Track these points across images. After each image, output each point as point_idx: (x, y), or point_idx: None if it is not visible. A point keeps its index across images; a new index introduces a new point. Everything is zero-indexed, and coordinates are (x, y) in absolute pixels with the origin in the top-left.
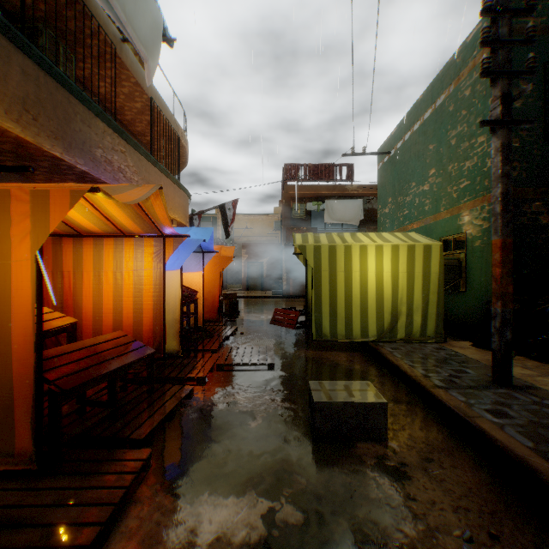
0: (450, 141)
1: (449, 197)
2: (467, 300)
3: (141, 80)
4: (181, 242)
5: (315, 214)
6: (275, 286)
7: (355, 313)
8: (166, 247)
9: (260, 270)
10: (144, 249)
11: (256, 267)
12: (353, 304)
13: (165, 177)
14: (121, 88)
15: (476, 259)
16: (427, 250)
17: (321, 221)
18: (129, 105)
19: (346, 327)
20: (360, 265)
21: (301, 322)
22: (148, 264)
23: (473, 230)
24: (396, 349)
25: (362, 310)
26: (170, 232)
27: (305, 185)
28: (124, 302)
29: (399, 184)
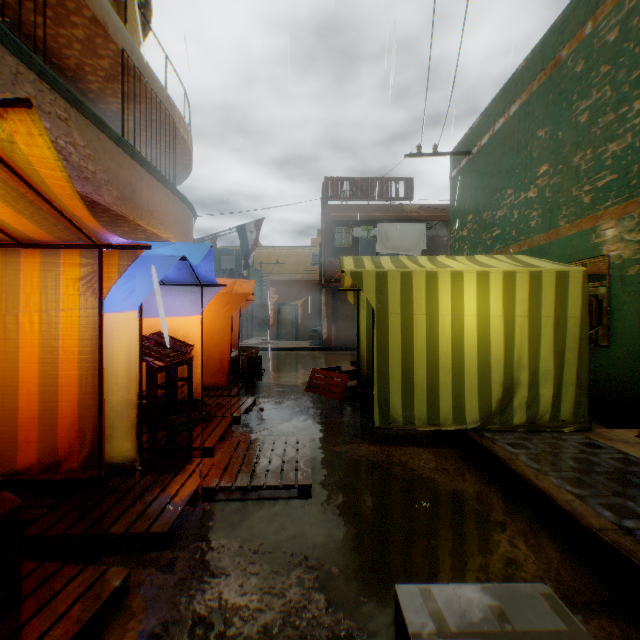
0: (578, 117)
1: (576, 203)
2: (611, 360)
3: (102, 15)
4: (134, 258)
5: (363, 243)
6: (313, 335)
7: (444, 383)
8: (106, 267)
9: (293, 315)
10: (62, 270)
11: (288, 310)
12: (441, 367)
13: (151, 177)
14: (72, 30)
15: (631, 295)
16: (561, 279)
17: (369, 254)
18: (91, 64)
19: (429, 405)
20: (452, 304)
21: (350, 389)
22: (71, 300)
23: (625, 249)
24: (520, 447)
25: (455, 377)
26: (102, 234)
27: (352, 205)
28: (23, 372)
29: (484, 195)
